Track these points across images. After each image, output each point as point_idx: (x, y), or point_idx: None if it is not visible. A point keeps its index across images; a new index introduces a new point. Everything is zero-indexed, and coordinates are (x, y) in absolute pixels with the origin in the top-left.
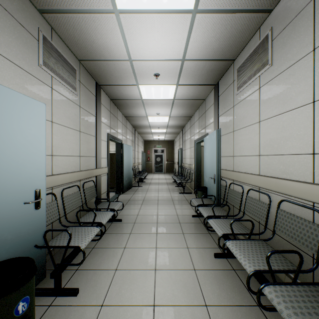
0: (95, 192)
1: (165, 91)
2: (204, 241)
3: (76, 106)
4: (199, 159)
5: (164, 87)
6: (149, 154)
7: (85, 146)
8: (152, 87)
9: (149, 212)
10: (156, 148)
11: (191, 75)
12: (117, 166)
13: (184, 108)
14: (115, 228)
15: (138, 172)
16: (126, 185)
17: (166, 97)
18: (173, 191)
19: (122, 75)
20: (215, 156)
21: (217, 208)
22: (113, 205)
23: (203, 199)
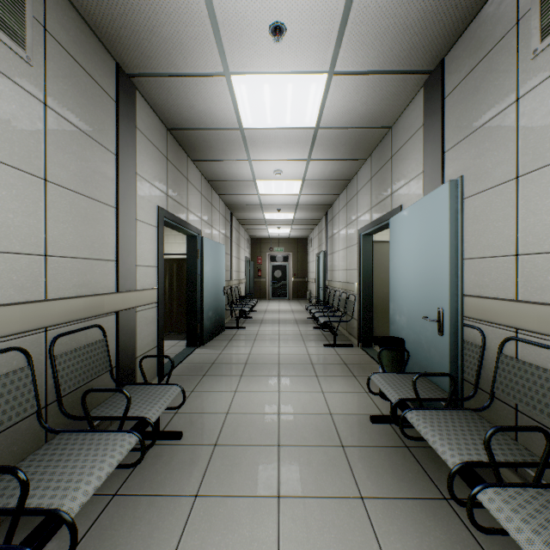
0: (107, 357)
1: (297, 98)
2: (445, 547)
3: (26, 97)
4: (368, 271)
5: (295, 85)
6: (260, 264)
7: (71, 227)
8: (264, 85)
9: (258, 402)
10: (273, 253)
11: (375, 28)
12: (189, 287)
13: (338, 155)
14: (155, 467)
15: (237, 299)
16: (209, 327)
17: (299, 122)
18: (311, 340)
19: (181, 31)
20: (442, 257)
21: (470, 419)
22: (150, 399)
23: (402, 375)
